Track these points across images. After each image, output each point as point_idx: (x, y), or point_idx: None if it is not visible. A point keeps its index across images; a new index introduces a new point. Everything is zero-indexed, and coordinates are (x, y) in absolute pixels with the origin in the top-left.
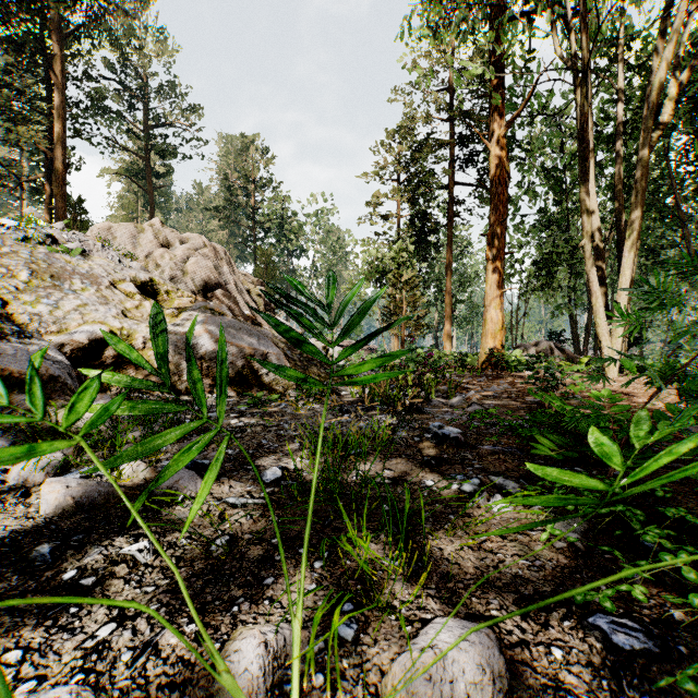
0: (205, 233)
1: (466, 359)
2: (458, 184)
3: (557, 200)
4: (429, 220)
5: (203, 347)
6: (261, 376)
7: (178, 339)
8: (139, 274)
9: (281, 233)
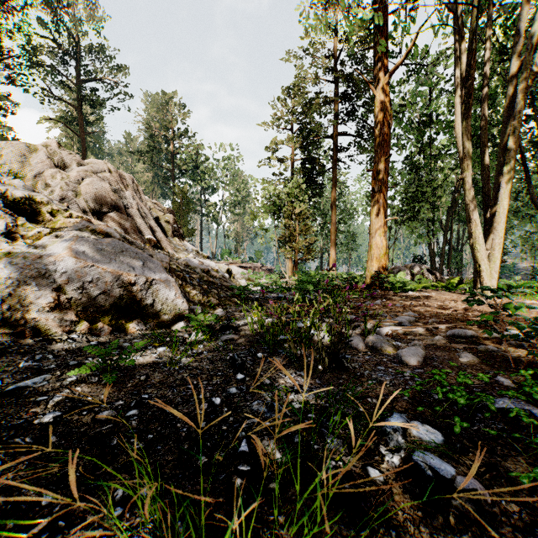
0: (133, 174)
1: (353, 280)
2: (341, 134)
3: (418, 151)
4: (317, 164)
5: (64, 274)
6: (144, 307)
7: (27, 265)
8: (13, 190)
9: (196, 175)
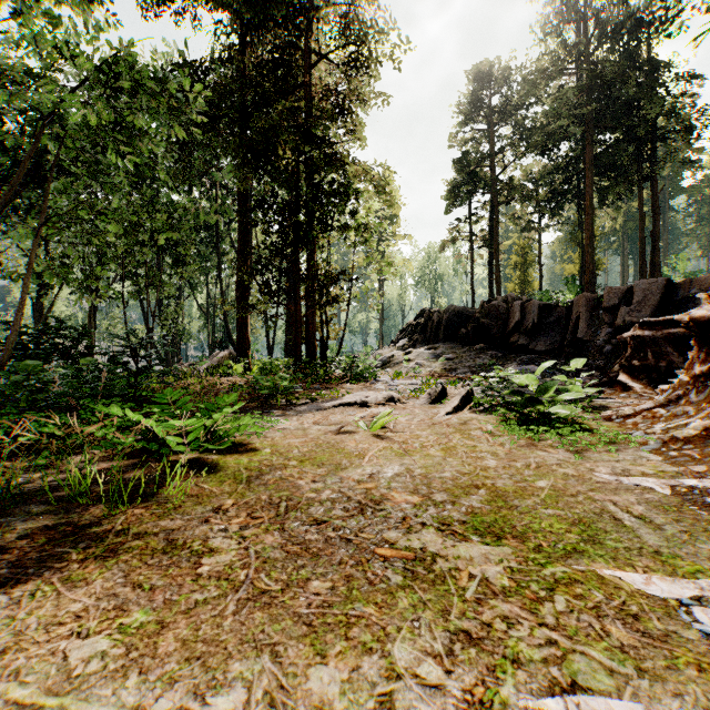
0: None
1: None
2: None
3: None
4: None
5: None
6: None
7: None
8: None
9: None
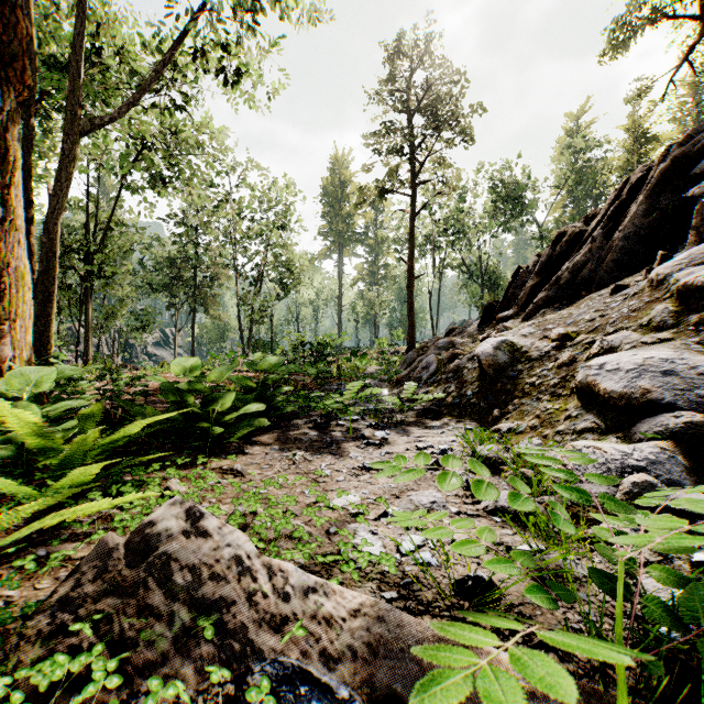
0: None
1: None
2: None
3: None
4: None
5: None
6: None
7: None
8: None
9: None
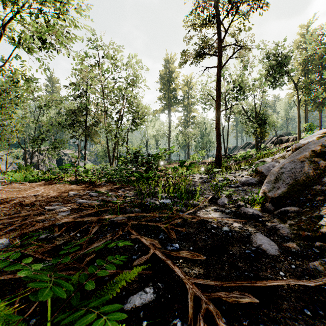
0: None
1: None
2: None
3: None
4: None
5: None
6: None
7: None
8: None
9: None
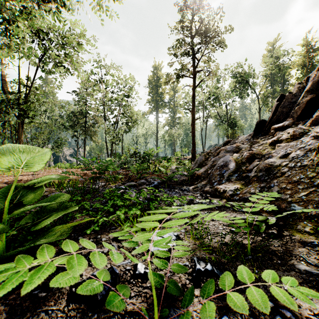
0: None
1: None
2: None
3: None
4: None
5: None
6: None
7: None
8: None
9: None
